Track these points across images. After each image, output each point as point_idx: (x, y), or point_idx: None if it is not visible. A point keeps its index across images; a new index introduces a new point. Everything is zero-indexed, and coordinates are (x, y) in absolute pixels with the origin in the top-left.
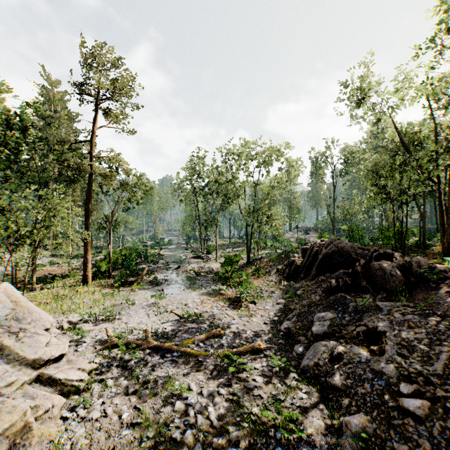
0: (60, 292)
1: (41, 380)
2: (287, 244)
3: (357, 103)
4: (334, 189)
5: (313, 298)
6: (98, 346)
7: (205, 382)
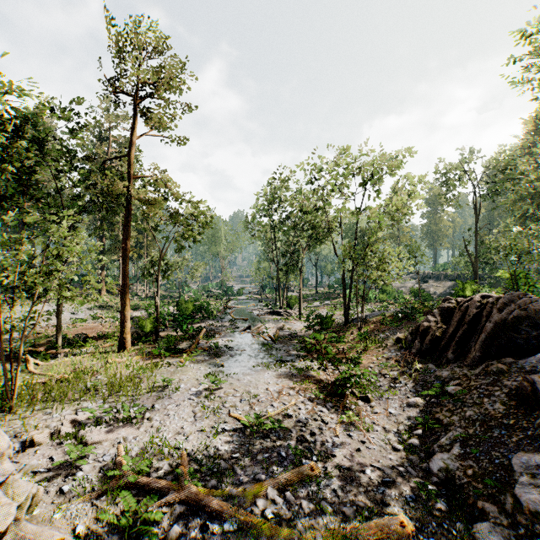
0: (86, 363)
1: None
2: (399, 296)
3: None
4: (476, 216)
5: (489, 407)
6: (97, 484)
7: None
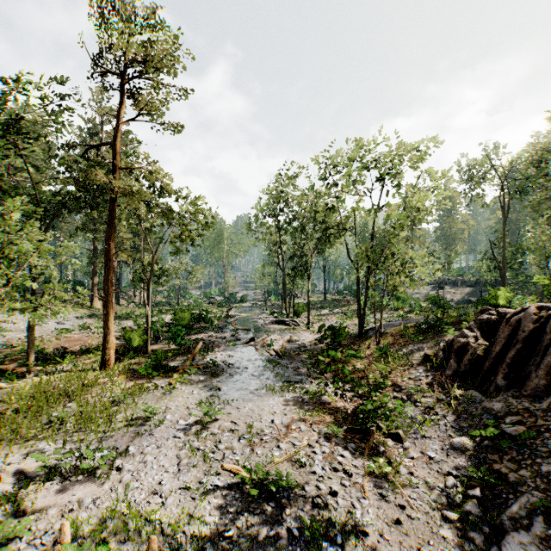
0: (57, 385)
1: None
2: (415, 304)
3: None
4: (504, 216)
5: None
6: None
7: None
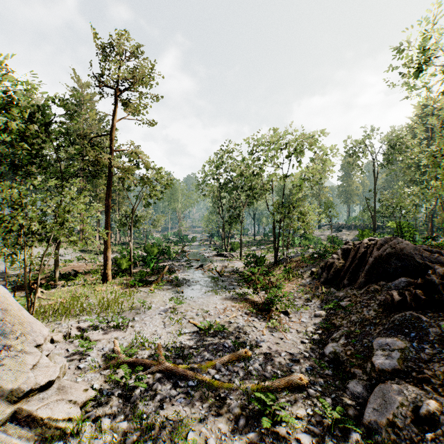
0: (79, 291)
1: (19, 419)
2: (318, 242)
3: (417, 69)
4: (375, 180)
5: (366, 313)
6: (102, 363)
7: (229, 437)
